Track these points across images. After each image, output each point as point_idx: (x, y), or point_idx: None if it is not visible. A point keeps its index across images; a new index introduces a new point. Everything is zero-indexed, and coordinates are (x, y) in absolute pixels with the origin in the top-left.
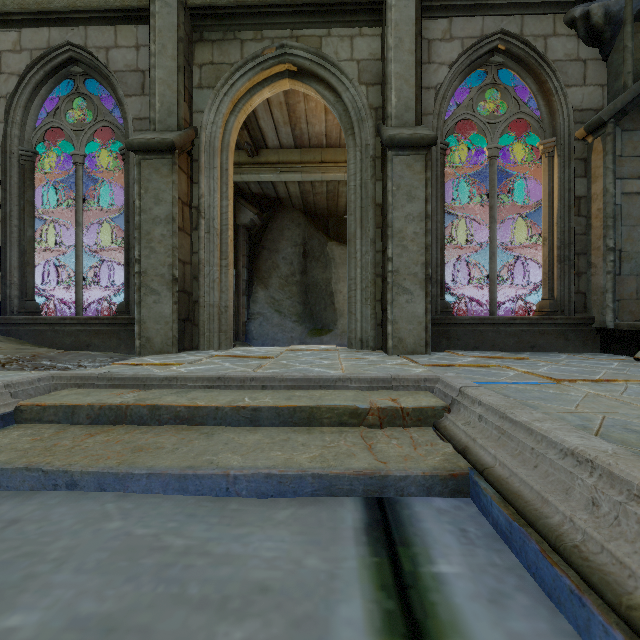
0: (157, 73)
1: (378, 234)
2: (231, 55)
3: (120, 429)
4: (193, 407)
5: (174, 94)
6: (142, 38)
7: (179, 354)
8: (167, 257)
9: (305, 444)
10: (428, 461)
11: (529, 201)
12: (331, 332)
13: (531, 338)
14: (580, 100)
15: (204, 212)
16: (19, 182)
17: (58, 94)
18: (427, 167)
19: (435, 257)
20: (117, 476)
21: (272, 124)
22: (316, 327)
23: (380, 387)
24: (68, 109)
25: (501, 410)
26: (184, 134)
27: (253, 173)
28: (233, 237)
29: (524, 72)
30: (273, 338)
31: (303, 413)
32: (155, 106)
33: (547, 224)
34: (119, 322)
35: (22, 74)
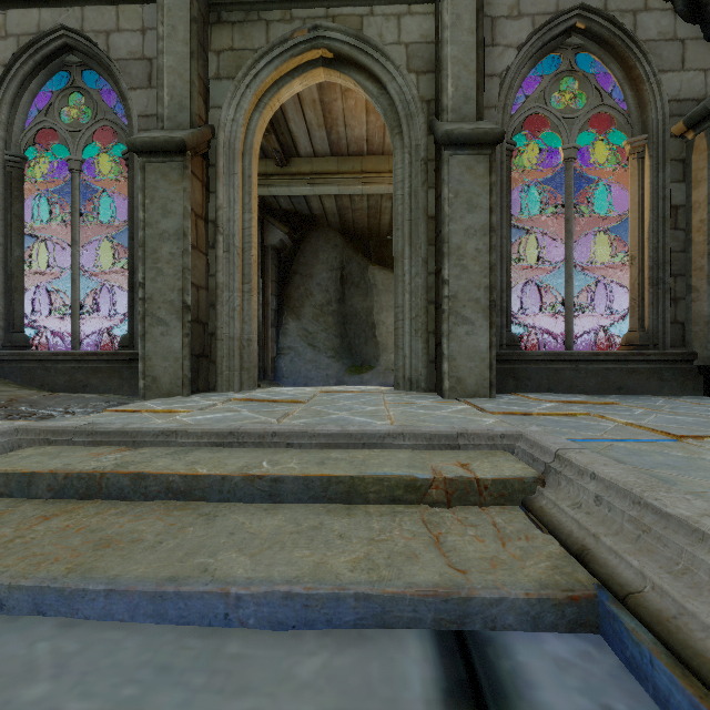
0: (166, 60)
1: (431, 252)
2: (254, 39)
3: (90, 507)
4: (191, 476)
5: (186, 85)
6: (149, 20)
7: (191, 397)
8: (177, 280)
9: (344, 535)
10: (528, 570)
11: (610, 214)
12: (373, 369)
13: (617, 378)
14: (677, 88)
15: (222, 227)
16: (5, 193)
17: (51, 89)
18: (492, 169)
19: (500, 280)
20: (62, 593)
21: (304, 127)
22: (355, 363)
23: (443, 446)
24: (63, 106)
25: (635, 492)
26: (198, 132)
27: (283, 185)
28: (260, 260)
29: (607, 56)
30: (306, 376)
31: (341, 485)
32: (163, 100)
33: (636, 240)
34: (121, 358)
35: (8, 64)
